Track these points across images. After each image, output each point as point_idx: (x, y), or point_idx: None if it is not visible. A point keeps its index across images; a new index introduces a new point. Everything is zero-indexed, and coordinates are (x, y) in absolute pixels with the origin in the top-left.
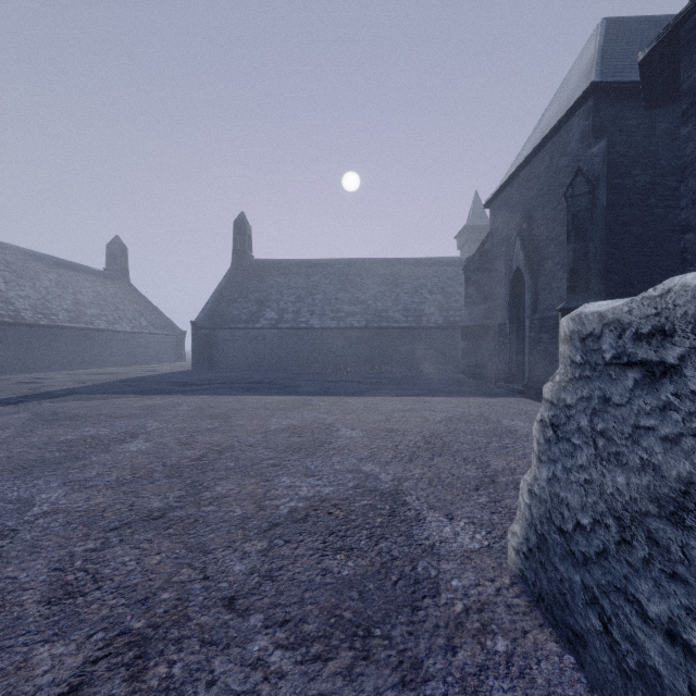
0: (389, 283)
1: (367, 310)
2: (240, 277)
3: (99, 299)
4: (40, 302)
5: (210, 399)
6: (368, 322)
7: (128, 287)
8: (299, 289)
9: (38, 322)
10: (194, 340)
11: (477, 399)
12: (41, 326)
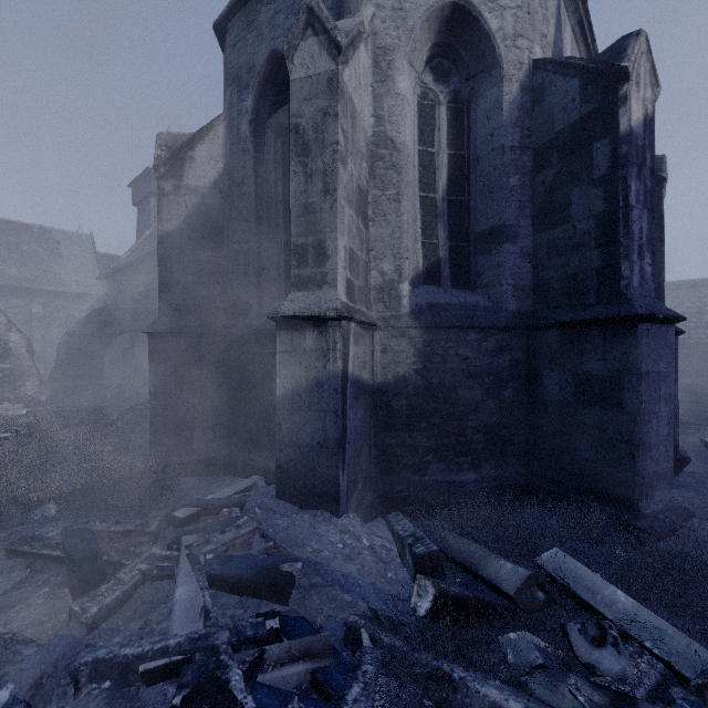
0: None
1: None
2: None
3: None
4: None
5: None
6: None
7: None
8: None
9: None
10: None
11: None
12: None
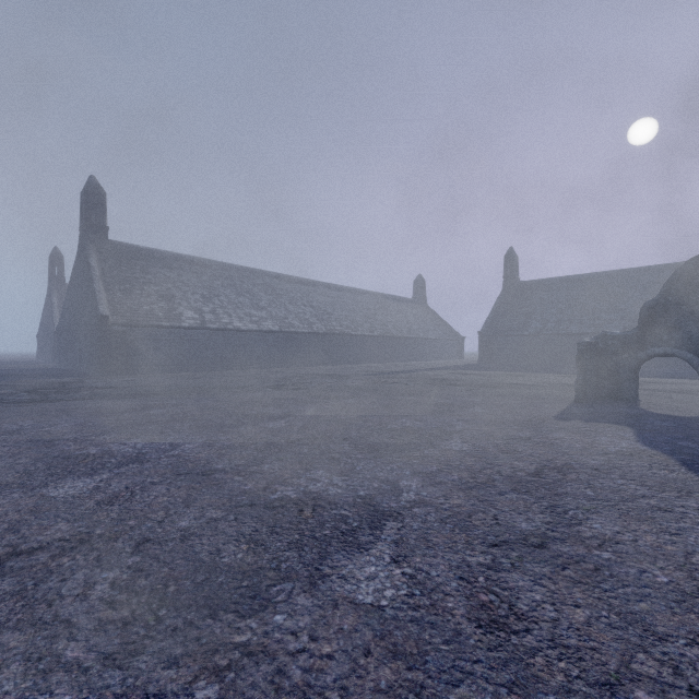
0: (654, 290)
1: (625, 317)
2: (510, 297)
3: (416, 319)
4: (395, 324)
5: (509, 373)
6: (625, 327)
7: (427, 308)
8: (560, 303)
9: (398, 335)
10: (479, 344)
11: (681, 379)
12: (399, 337)
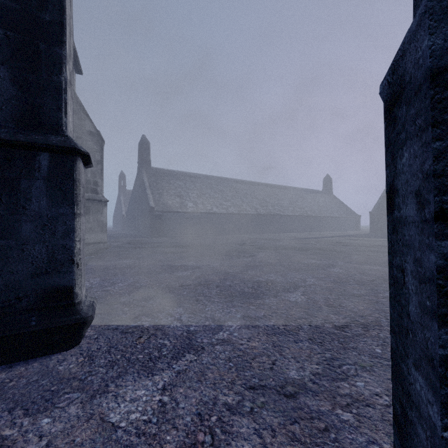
0: None
1: None
2: None
3: (324, 204)
4: (310, 208)
5: None
6: None
7: (332, 196)
8: None
9: (311, 215)
10: (370, 220)
11: None
12: (312, 216)
